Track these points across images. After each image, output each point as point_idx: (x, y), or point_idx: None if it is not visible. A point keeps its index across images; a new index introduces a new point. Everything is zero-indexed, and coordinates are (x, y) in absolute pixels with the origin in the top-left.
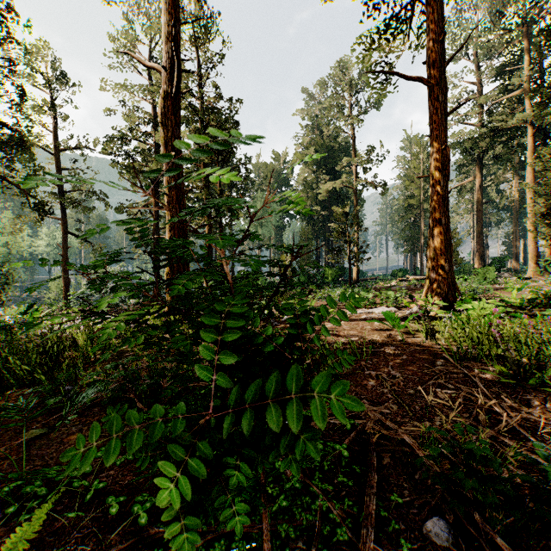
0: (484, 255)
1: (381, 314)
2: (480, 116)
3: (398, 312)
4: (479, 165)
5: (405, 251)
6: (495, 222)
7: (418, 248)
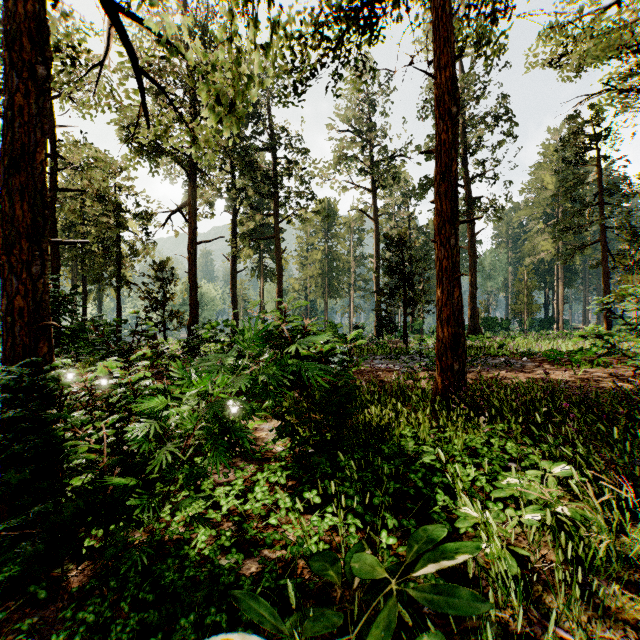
0: None
1: None
2: None
3: None
4: None
5: None
6: None
7: None
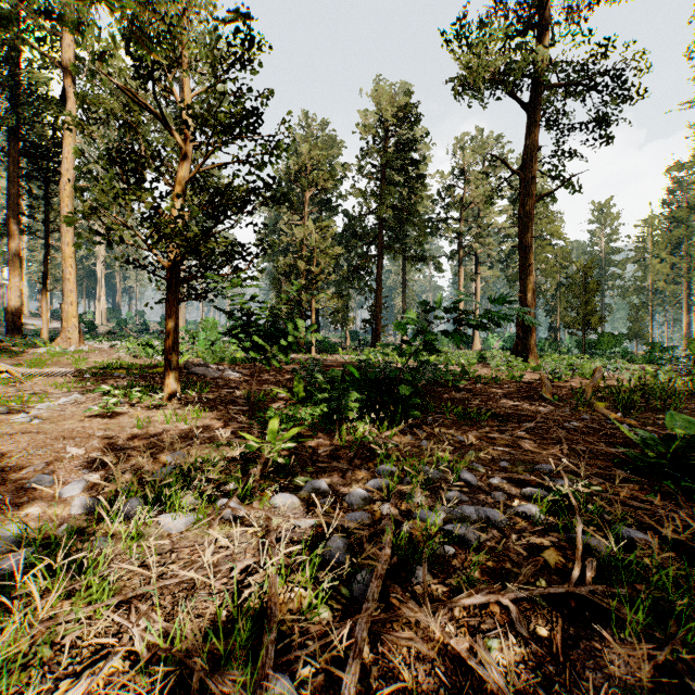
0: None
1: None
2: None
3: None
4: None
5: None
6: None
7: None
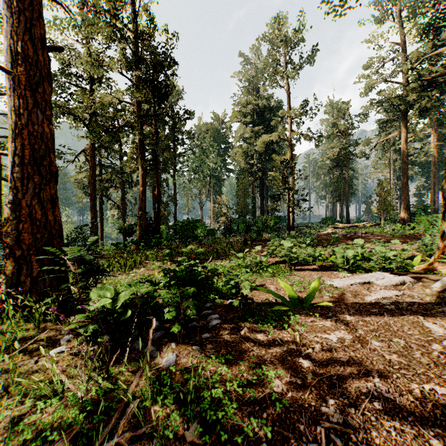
0: (409, 204)
1: (399, 292)
2: (406, 75)
3: (415, 283)
4: (404, 121)
5: (332, 201)
6: (410, 176)
7: (345, 198)
